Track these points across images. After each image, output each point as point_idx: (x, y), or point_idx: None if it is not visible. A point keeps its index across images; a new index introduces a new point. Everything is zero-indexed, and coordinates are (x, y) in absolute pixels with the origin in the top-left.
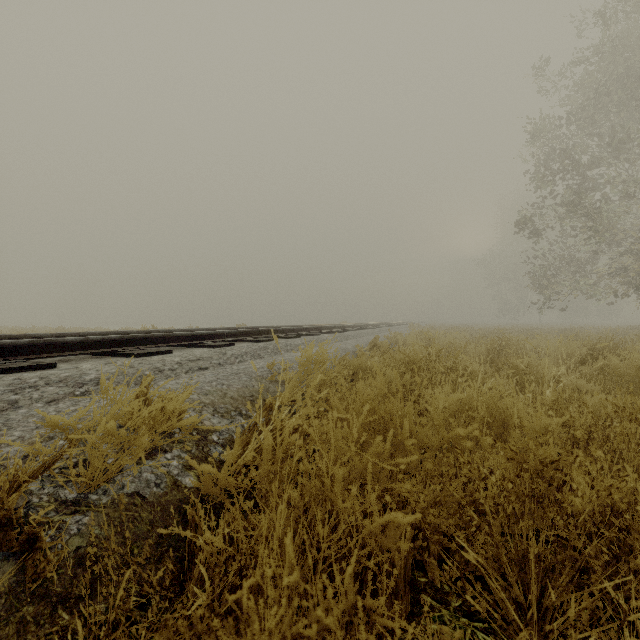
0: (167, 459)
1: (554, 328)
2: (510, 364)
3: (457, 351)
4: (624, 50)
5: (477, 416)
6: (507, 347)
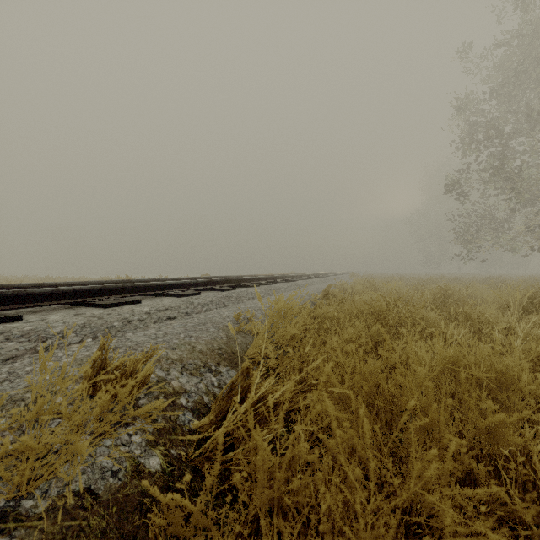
0: (128, 434)
1: (477, 277)
2: (464, 313)
3: (423, 302)
4: (539, 34)
5: (471, 378)
6: (451, 295)
